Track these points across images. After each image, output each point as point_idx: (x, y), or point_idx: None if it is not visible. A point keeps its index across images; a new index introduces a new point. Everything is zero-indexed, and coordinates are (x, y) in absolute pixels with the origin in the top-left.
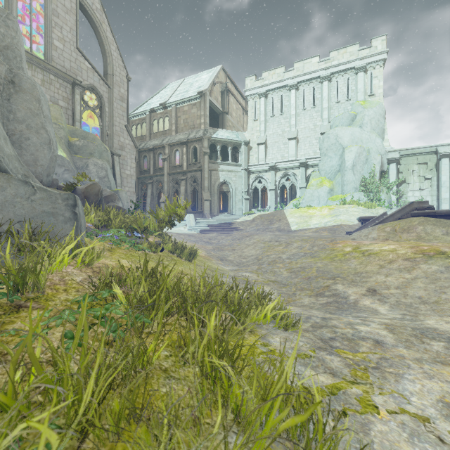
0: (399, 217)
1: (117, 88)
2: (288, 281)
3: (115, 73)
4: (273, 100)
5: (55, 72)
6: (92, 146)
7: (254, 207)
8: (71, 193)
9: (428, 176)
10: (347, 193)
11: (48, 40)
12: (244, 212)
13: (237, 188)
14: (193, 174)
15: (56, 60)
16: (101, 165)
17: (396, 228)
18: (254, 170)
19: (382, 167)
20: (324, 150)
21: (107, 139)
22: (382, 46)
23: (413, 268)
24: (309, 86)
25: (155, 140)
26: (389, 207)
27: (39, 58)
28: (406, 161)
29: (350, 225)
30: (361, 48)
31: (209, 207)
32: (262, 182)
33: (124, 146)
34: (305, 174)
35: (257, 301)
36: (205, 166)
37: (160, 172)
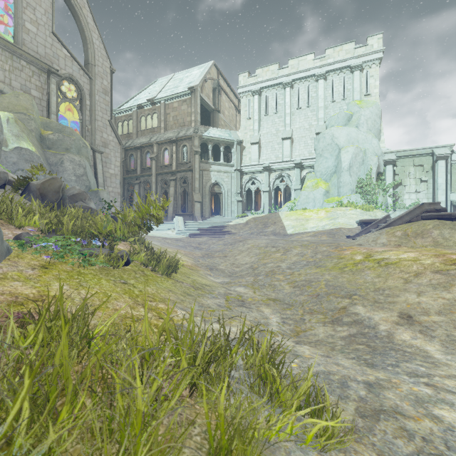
0: (408, 220)
1: (99, 80)
2: (292, 299)
3: (97, 63)
4: (266, 98)
5: (27, 57)
6: (68, 141)
7: (247, 209)
8: (23, 189)
9: (424, 179)
10: (344, 195)
11: (19, 21)
12: (237, 215)
13: (229, 189)
14: (183, 174)
15: (28, 44)
16: (79, 162)
17: (408, 233)
18: (248, 171)
19: (378, 169)
20: (320, 151)
21: (88, 135)
22: (378, 45)
23: (450, 285)
24: (304, 84)
25: (143, 138)
26: (386, 210)
27: (6, 41)
28: (402, 163)
29: (350, 228)
30: (357, 46)
31: (200, 209)
32: (256, 183)
33: (107, 143)
34: (300, 176)
35: (270, 411)
36: (196, 166)
37: (148, 172)
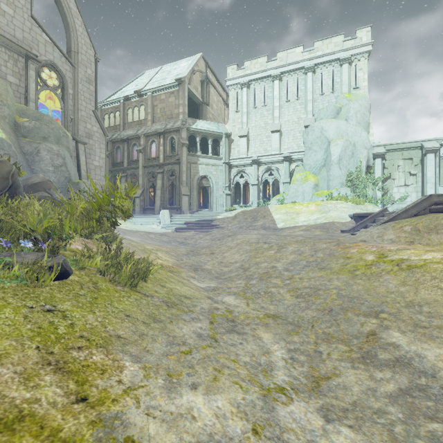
0: (414, 213)
1: (82, 68)
2: (297, 315)
3: (81, 51)
4: (255, 91)
5: (2, 40)
6: (46, 129)
7: (235, 203)
8: None
9: (413, 172)
10: (333, 188)
11: None
12: (225, 208)
13: (218, 182)
14: (171, 167)
15: (4, 27)
16: (57, 151)
17: (419, 228)
18: (236, 164)
19: (368, 162)
20: (308, 144)
21: (71, 125)
22: (367, 38)
23: None
24: (293, 77)
25: (130, 130)
26: (376, 204)
27: None
28: (391, 156)
29: (343, 222)
30: (346, 39)
31: (187, 203)
32: (244, 177)
33: (91, 134)
34: (289, 169)
35: None
36: (184, 159)
37: (135, 165)
